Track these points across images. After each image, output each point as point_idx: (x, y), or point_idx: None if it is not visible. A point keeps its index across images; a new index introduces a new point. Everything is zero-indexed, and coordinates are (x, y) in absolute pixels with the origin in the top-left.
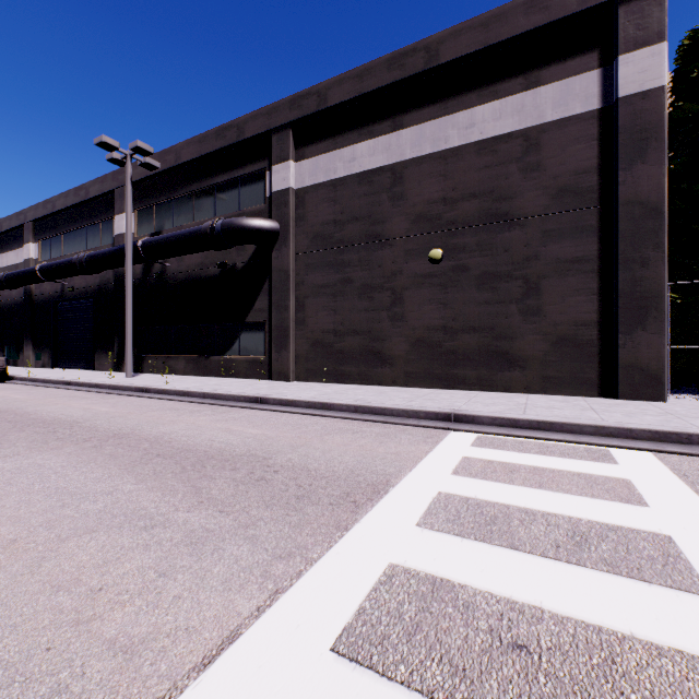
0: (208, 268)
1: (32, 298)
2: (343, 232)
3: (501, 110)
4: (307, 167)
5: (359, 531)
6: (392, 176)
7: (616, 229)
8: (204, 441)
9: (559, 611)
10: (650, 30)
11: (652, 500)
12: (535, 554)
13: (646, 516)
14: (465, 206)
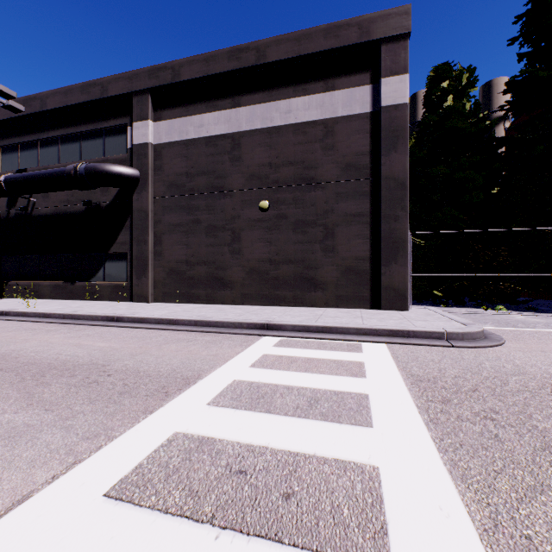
0: (73, 204)
1: None
2: (194, 182)
3: (309, 104)
4: (164, 127)
5: (161, 412)
6: (232, 142)
7: (380, 195)
8: (52, 355)
9: (278, 447)
10: (399, 64)
11: (370, 374)
12: (280, 414)
13: (361, 383)
14: (285, 171)
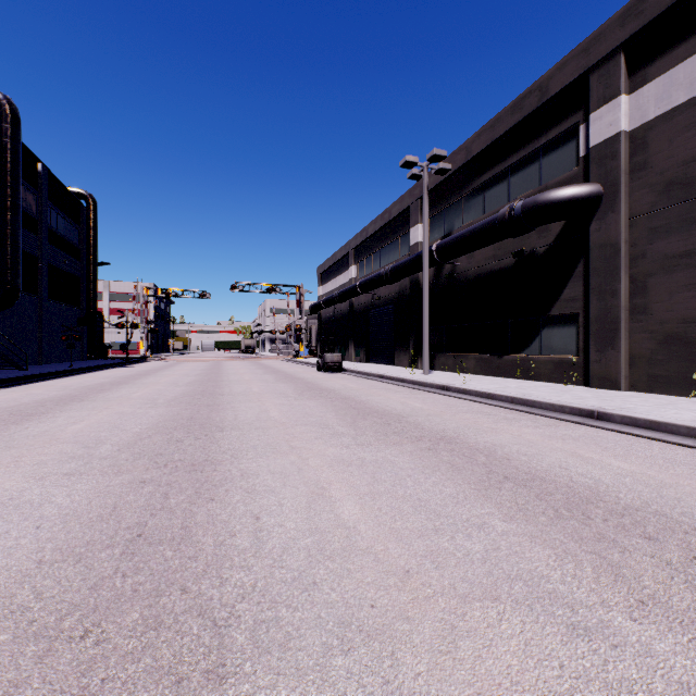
0: (500, 259)
1: (353, 308)
2: None
3: None
4: (650, 93)
5: None
6: None
7: None
8: (554, 468)
9: None
10: None
11: None
12: None
13: None
14: None
